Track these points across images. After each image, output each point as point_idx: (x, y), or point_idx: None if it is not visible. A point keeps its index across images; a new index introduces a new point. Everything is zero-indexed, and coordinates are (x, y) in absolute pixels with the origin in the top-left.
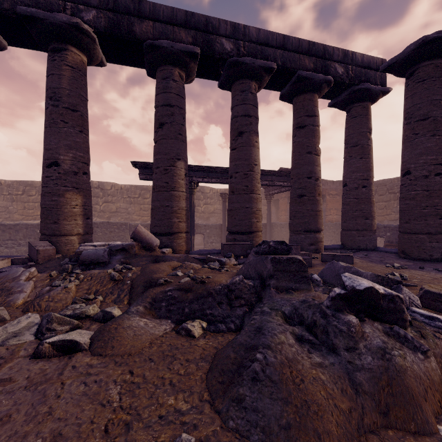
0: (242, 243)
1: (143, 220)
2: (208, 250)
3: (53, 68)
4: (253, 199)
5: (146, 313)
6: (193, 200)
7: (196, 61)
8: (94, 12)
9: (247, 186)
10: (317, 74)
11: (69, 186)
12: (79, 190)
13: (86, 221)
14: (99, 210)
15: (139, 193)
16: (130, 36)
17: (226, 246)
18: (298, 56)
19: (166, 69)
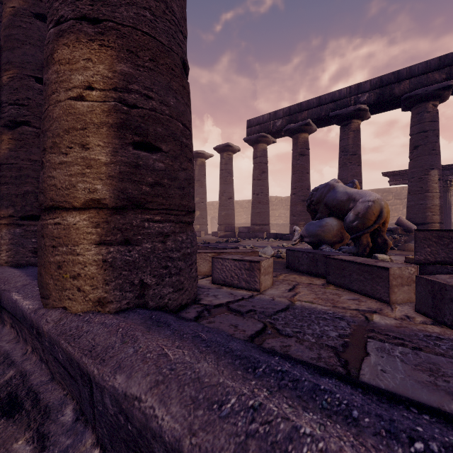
0: None
1: None
2: None
3: (344, 136)
4: None
5: None
6: (448, 198)
7: (450, 89)
8: (367, 94)
9: None
10: None
11: None
12: None
13: None
14: None
15: (381, 195)
16: (391, 97)
17: None
18: None
19: (420, 106)
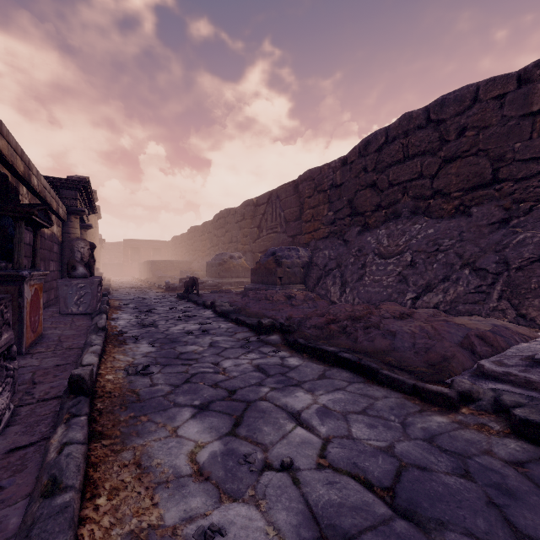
0: None
1: None
2: None
3: None
4: None
5: None
6: None
7: None
8: None
9: None
10: None
11: None
12: None
13: None
14: None
15: None
16: None
17: None
18: None
19: None
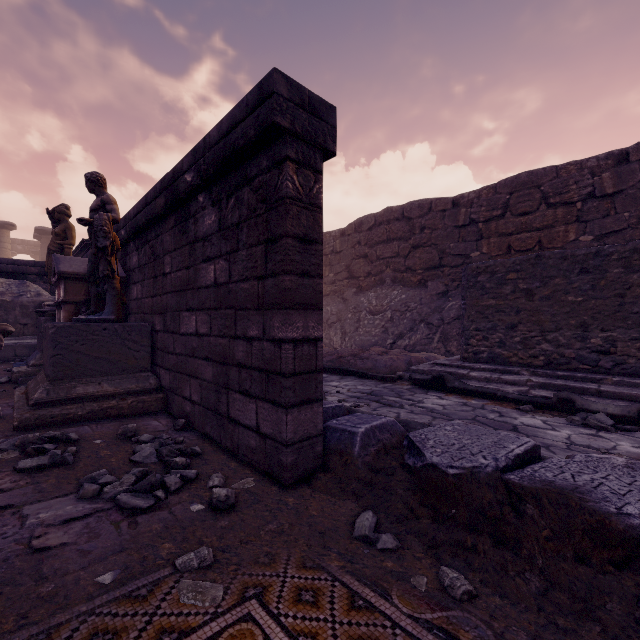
0: None
1: None
2: None
3: None
4: None
5: None
6: None
7: None
8: None
9: None
10: None
11: None
12: None
13: None
14: None
15: None
16: None
17: None
18: None
19: None
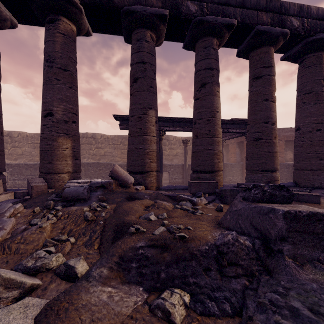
0: (208, 181)
1: (123, 161)
2: (174, 186)
3: (49, 36)
4: (215, 142)
5: (112, 276)
6: (161, 145)
7: (165, 24)
8: None
9: (210, 130)
10: (274, 27)
11: (61, 132)
12: (69, 135)
13: (75, 161)
14: (92, 154)
15: (121, 140)
16: (110, 5)
17: (193, 184)
18: (256, 12)
19: (139, 32)
